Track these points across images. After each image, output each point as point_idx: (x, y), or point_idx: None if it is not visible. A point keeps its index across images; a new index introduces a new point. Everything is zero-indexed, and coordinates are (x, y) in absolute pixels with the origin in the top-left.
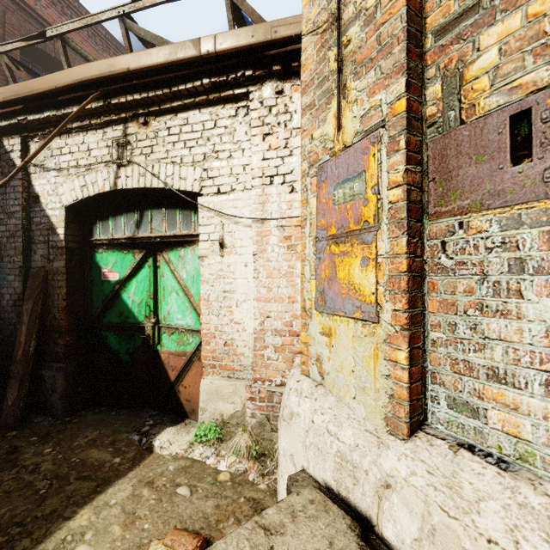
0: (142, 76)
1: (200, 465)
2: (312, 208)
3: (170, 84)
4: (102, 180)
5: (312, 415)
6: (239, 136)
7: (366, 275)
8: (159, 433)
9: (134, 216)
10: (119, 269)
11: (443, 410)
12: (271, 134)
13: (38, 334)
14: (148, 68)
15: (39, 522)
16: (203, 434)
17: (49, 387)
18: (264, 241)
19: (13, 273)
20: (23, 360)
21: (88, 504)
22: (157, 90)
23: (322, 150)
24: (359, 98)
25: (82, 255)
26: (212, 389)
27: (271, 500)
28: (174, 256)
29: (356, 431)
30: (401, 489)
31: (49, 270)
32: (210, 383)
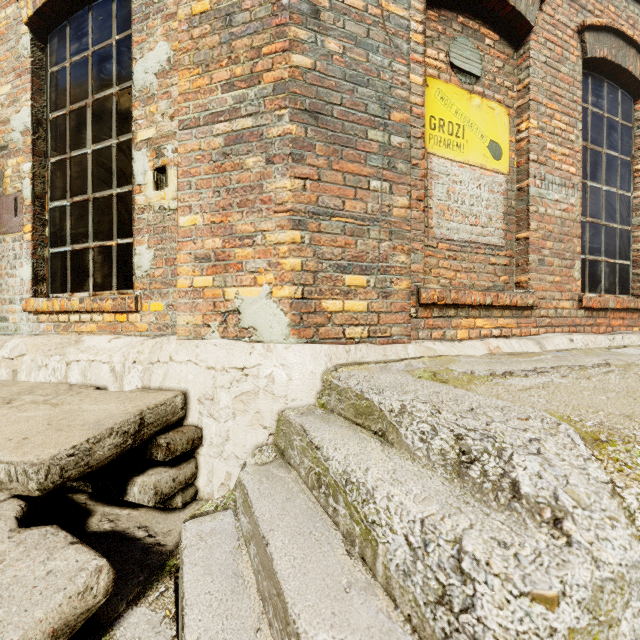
0: None
1: None
2: None
3: None
4: None
5: None
6: None
7: None
8: None
9: None
10: None
11: None
12: None
13: None
14: None
15: None
16: None
17: None
18: None
19: None
20: None
21: None
22: None
23: None
24: None
25: None
26: None
27: None
28: None
29: None
30: None
31: None
32: None
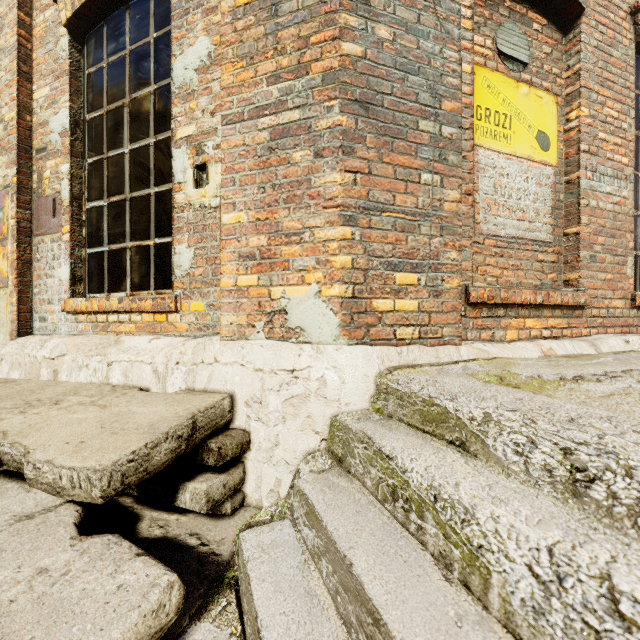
0: None
1: None
2: None
3: None
4: None
5: None
6: None
7: (5, 263)
8: None
9: None
10: None
11: (38, 324)
12: None
13: None
14: None
15: None
16: None
17: None
18: None
19: None
20: None
21: None
22: None
23: None
24: (3, 167)
25: None
26: None
27: None
28: None
29: None
30: (6, 357)
31: None
32: None
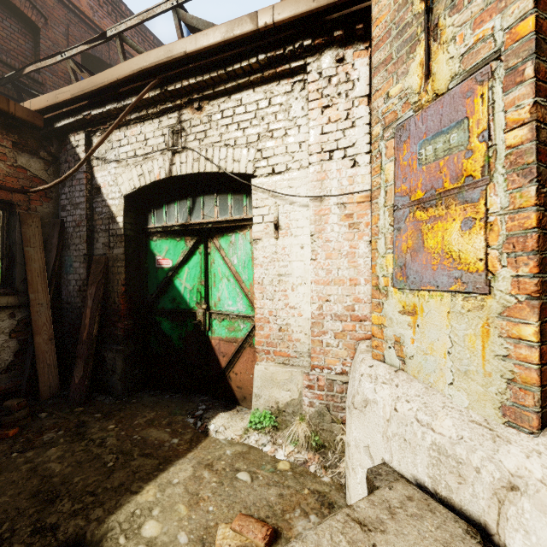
0: (197, 59)
1: (257, 452)
2: (388, 174)
3: (225, 65)
4: (158, 167)
5: (394, 402)
6: (295, 112)
7: (469, 239)
8: (213, 417)
9: (186, 204)
10: (171, 256)
11: None
12: (330, 106)
13: (100, 318)
14: (204, 49)
15: (109, 493)
16: (257, 421)
17: (110, 368)
18: (322, 221)
19: (78, 260)
20: (88, 341)
21: (152, 480)
22: (212, 72)
23: (403, 107)
24: (458, 34)
25: (139, 243)
26: (267, 375)
27: (338, 495)
28: (225, 242)
29: (457, 422)
30: (536, 493)
31: (109, 257)
32: (264, 369)
